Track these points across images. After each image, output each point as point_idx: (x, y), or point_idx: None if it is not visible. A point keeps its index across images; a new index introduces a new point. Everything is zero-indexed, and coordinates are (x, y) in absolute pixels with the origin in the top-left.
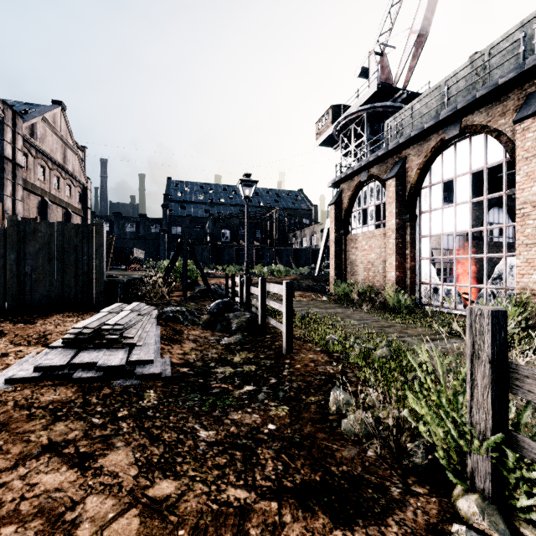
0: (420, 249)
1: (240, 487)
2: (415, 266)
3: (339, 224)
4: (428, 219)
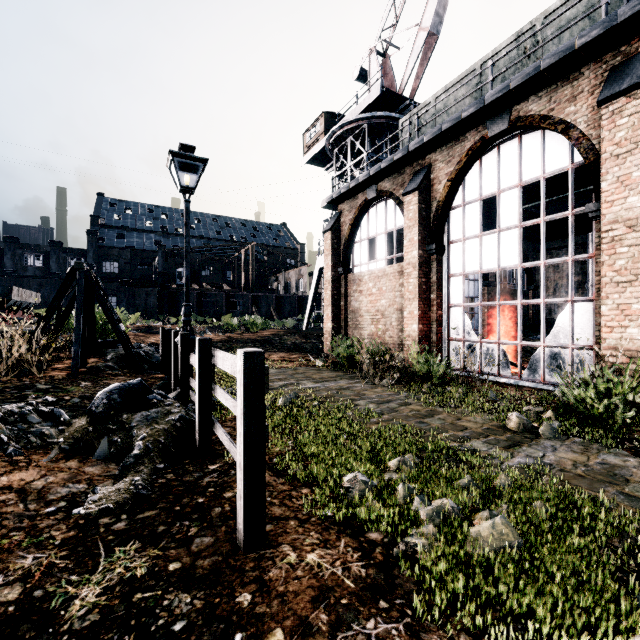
0: (448, 293)
1: None
2: (443, 316)
3: (337, 258)
4: (460, 251)
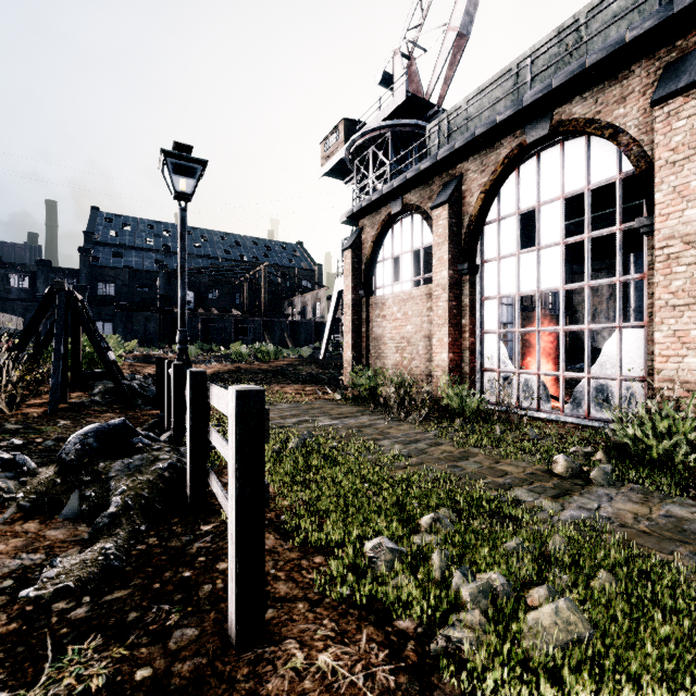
0: (482, 318)
1: None
2: (476, 344)
3: (358, 279)
4: (495, 272)
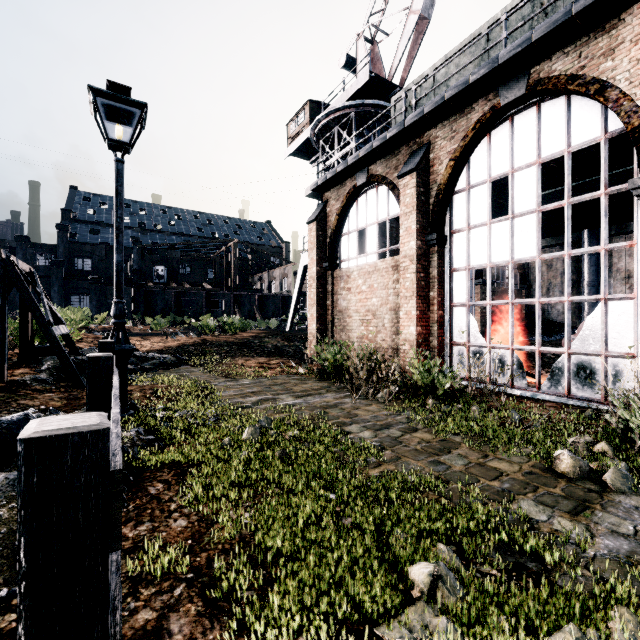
0: (451, 291)
1: None
2: (444, 317)
3: (323, 252)
4: (465, 242)
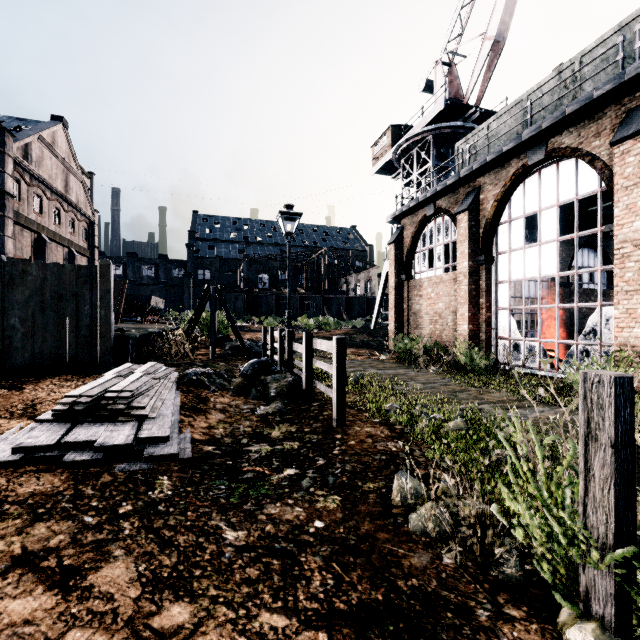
0: (497, 298)
1: (278, 610)
2: (492, 318)
3: (400, 267)
4: (507, 262)
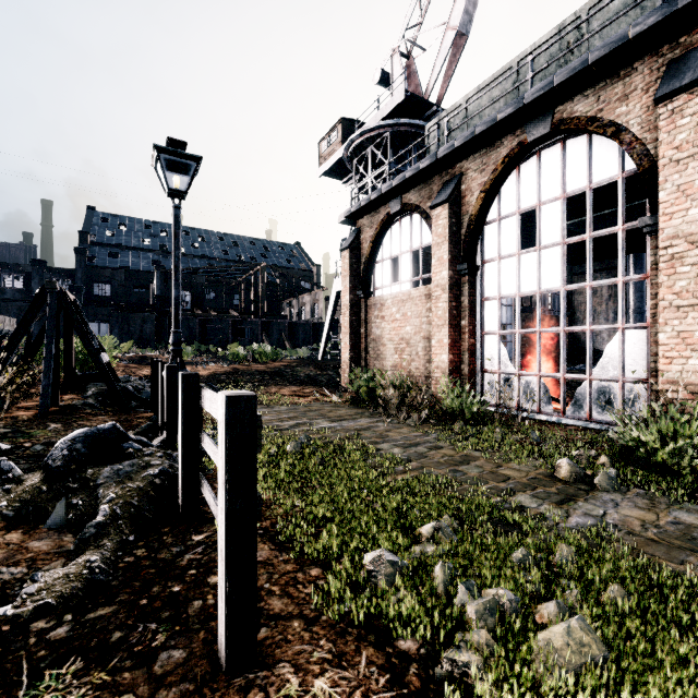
0: (482, 319)
1: None
2: (475, 345)
3: (356, 280)
4: (495, 272)
